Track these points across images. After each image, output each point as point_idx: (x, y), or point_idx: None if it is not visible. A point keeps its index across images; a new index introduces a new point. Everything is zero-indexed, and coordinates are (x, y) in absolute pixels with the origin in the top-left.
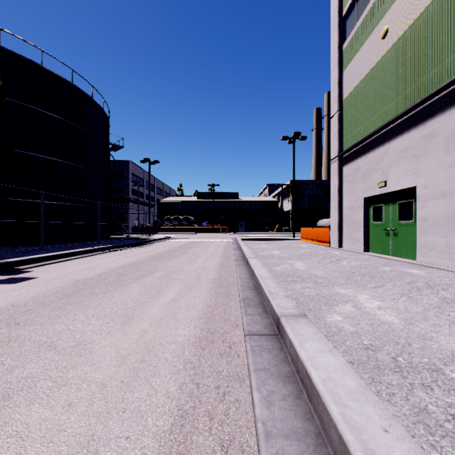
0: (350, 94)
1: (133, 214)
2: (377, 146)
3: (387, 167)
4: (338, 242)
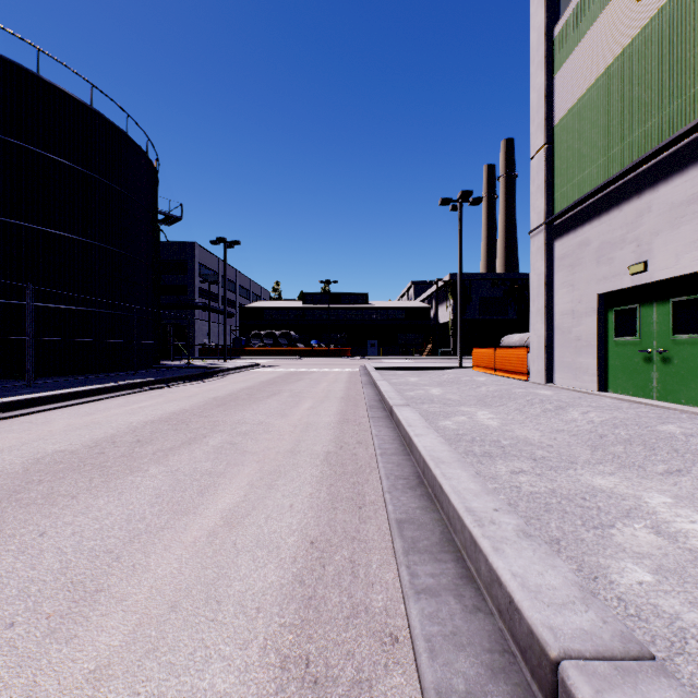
0: (568, 113)
1: (201, 327)
2: (626, 199)
3: (648, 235)
4: (545, 374)
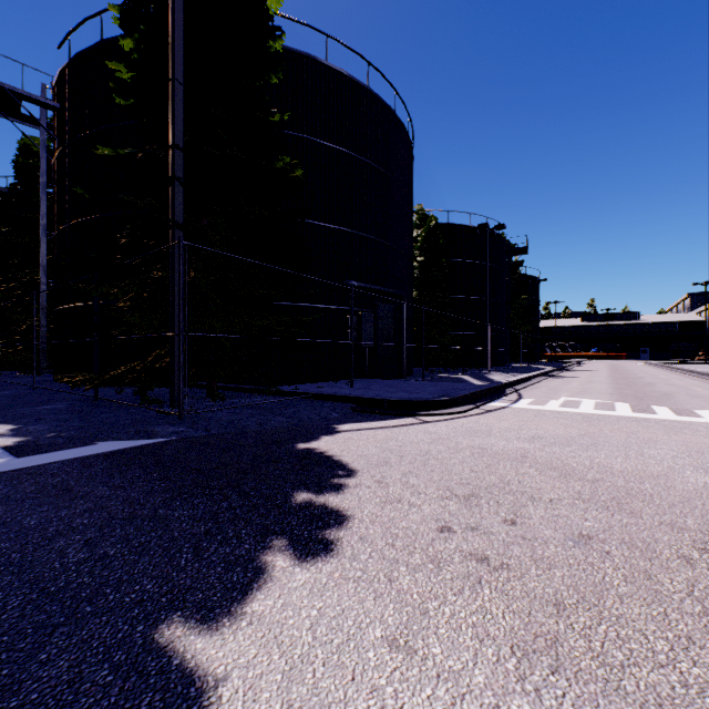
0: None
1: None
2: None
3: None
4: None
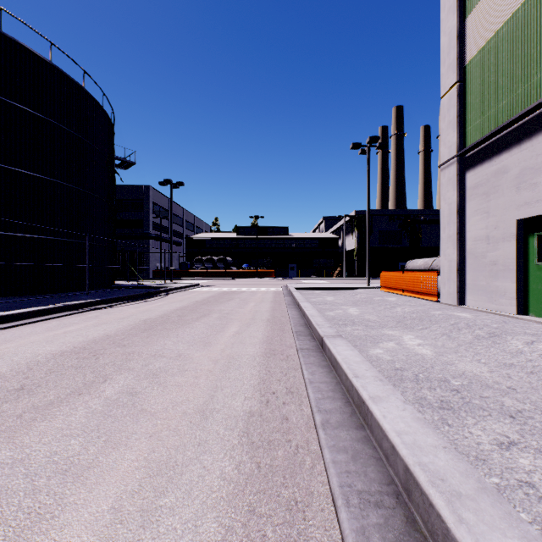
0: (482, 49)
1: (154, 254)
2: None
3: None
4: (456, 296)
